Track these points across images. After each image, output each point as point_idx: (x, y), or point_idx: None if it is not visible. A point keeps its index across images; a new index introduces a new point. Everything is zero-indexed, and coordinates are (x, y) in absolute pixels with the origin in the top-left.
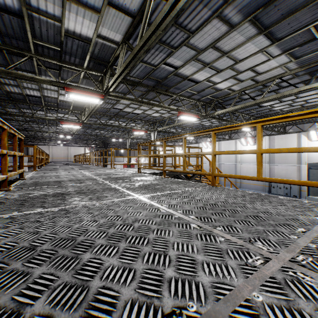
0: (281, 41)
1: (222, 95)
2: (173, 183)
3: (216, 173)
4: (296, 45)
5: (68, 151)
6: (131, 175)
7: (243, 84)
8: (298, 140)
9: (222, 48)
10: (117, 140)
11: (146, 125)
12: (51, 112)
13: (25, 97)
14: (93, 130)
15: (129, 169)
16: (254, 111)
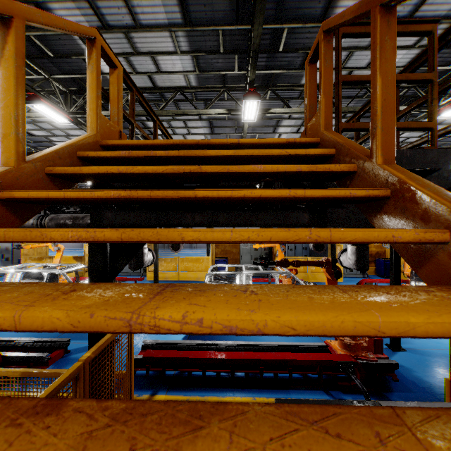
0: None
1: None
2: None
3: None
4: None
5: None
6: None
7: None
8: None
9: None
10: None
11: None
12: None
13: None
14: None
15: None
16: None
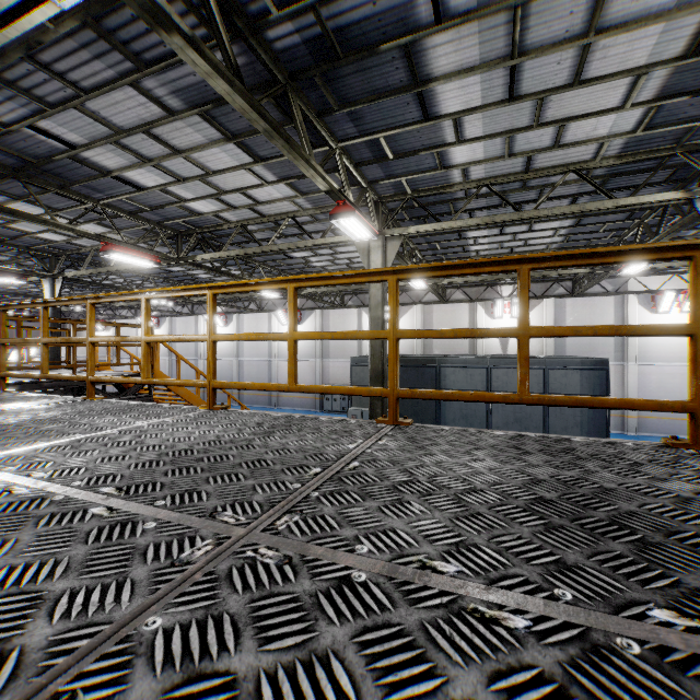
0: (267, 163)
1: (210, 224)
2: (2, 401)
3: (93, 376)
4: (294, 176)
5: None
6: None
7: (241, 213)
8: (359, 319)
9: (168, 140)
10: None
11: (30, 260)
12: None
13: None
14: None
15: None
16: (282, 263)
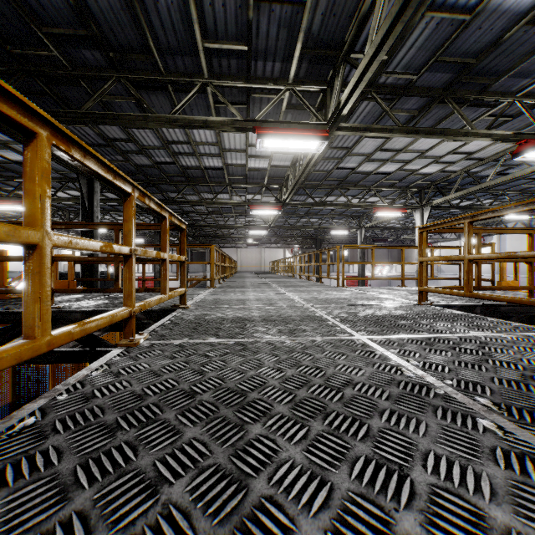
0: None
1: None
2: None
3: None
4: None
5: (261, 255)
6: (411, 312)
7: None
8: None
9: None
10: (338, 234)
11: (402, 199)
12: (238, 193)
13: (203, 172)
14: (297, 219)
15: (379, 289)
16: None
